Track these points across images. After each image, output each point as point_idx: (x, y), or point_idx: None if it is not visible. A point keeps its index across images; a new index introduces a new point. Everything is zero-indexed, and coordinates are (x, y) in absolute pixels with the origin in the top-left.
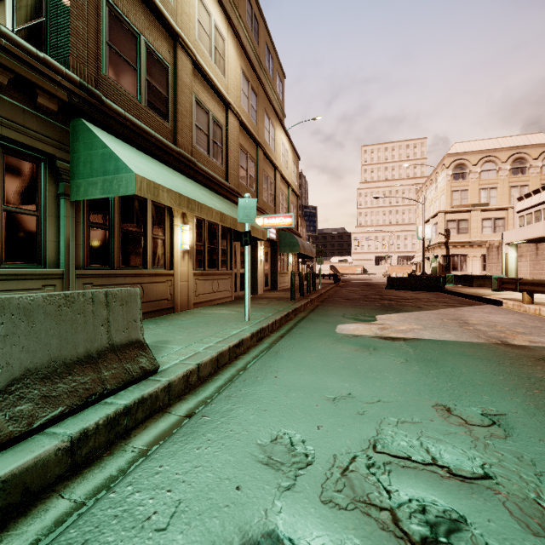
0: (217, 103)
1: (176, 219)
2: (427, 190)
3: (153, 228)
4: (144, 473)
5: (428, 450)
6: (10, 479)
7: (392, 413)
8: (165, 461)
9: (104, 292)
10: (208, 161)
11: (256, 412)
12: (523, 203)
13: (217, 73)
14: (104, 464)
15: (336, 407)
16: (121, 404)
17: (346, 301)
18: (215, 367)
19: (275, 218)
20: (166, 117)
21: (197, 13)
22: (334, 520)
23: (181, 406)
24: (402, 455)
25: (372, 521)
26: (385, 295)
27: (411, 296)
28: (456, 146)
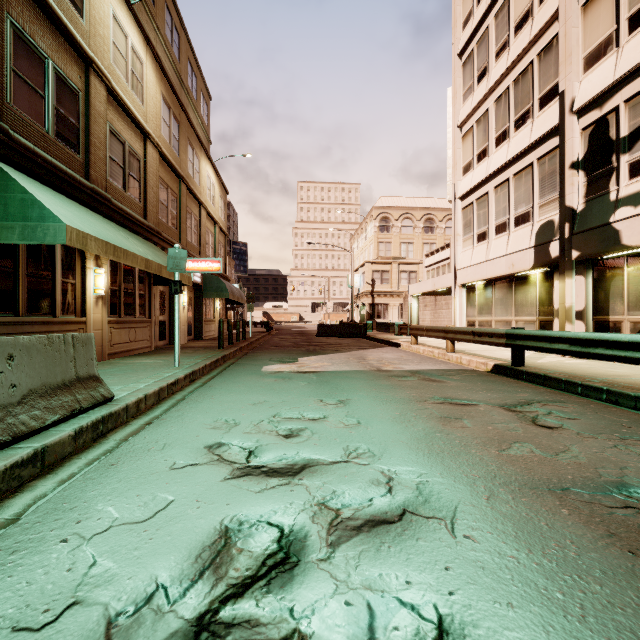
0: (134, 132)
1: (89, 261)
2: (359, 238)
3: (63, 271)
4: (136, 440)
5: (302, 414)
6: (50, 446)
7: (289, 405)
8: (147, 435)
9: (71, 336)
10: (124, 196)
11: (201, 414)
12: (429, 259)
13: (135, 100)
14: (98, 447)
15: (255, 406)
16: (98, 416)
17: (275, 348)
18: (157, 399)
19: (201, 262)
20: (77, 148)
21: (112, 34)
22: (249, 436)
23: (139, 421)
24: (288, 417)
25: (267, 434)
26: (313, 342)
27: (336, 342)
28: (382, 200)
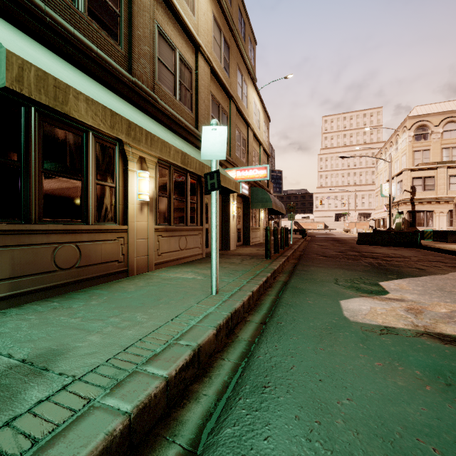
0: (185, 42)
1: (131, 163)
2: (387, 152)
3: (98, 172)
4: None
5: None
6: None
7: None
8: None
9: None
10: (174, 103)
11: None
12: None
13: (185, 8)
14: None
15: None
16: None
17: (326, 259)
18: (124, 452)
19: (248, 170)
20: (117, 38)
21: None
22: None
23: None
24: None
25: None
26: (363, 252)
27: (393, 253)
28: (416, 109)
